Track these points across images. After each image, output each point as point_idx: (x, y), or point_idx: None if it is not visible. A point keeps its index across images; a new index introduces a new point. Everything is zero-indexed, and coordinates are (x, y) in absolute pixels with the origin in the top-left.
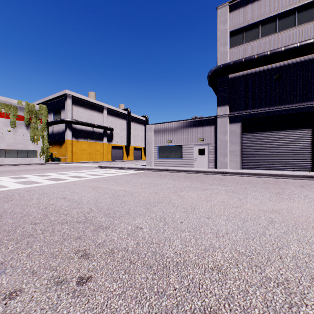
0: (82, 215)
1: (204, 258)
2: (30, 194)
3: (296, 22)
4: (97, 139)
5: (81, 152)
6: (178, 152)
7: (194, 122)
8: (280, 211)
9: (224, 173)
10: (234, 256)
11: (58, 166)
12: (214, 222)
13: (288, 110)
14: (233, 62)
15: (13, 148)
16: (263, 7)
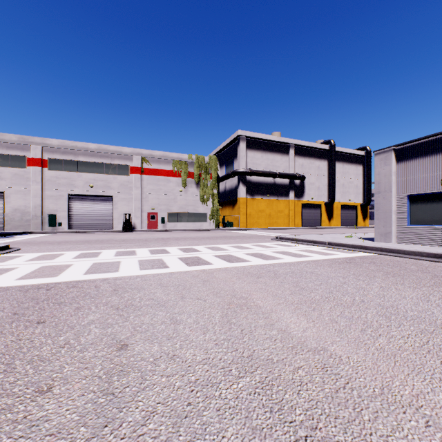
0: None
1: None
2: (104, 300)
3: None
4: (280, 195)
5: (258, 214)
6: None
7: None
8: None
9: None
10: None
11: (224, 234)
12: None
13: None
14: None
15: (184, 211)
16: None
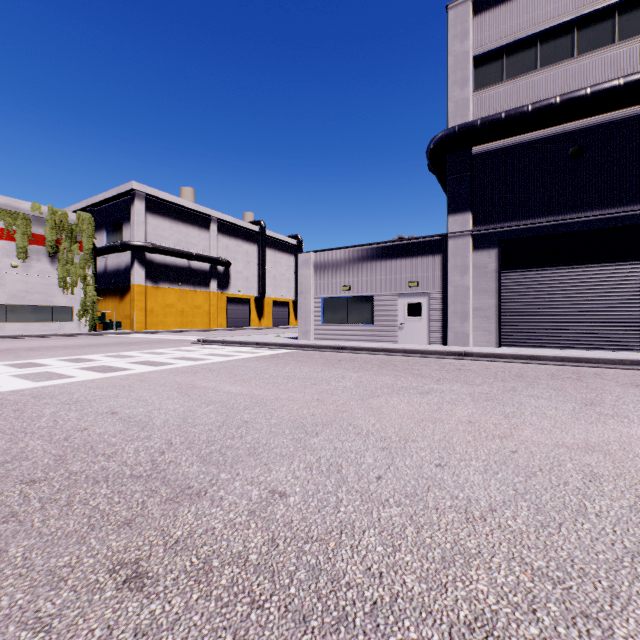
0: (146, 458)
1: (444, 588)
2: (39, 403)
3: (616, 35)
4: (198, 284)
5: (164, 310)
6: (366, 311)
7: (398, 248)
8: (606, 448)
9: (464, 355)
10: (521, 581)
11: (114, 340)
12: (457, 478)
13: (599, 222)
14: (481, 119)
15: (23, 302)
16: (545, 4)
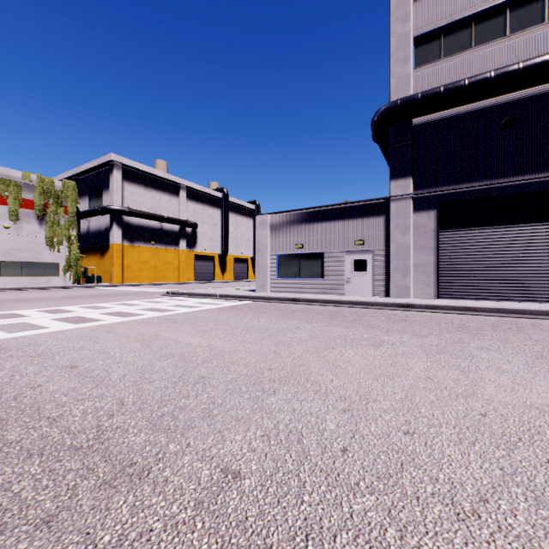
0: (91, 423)
1: None
2: (4, 355)
3: (546, 15)
4: (169, 243)
5: (140, 266)
6: (316, 267)
7: (345, 210)
8: None
9: (407, 306)
10: None
11: (94, 292)
12: (431, 450)
13: (530, 185)
14: (422, 93)
15: (15, 259)
16: None
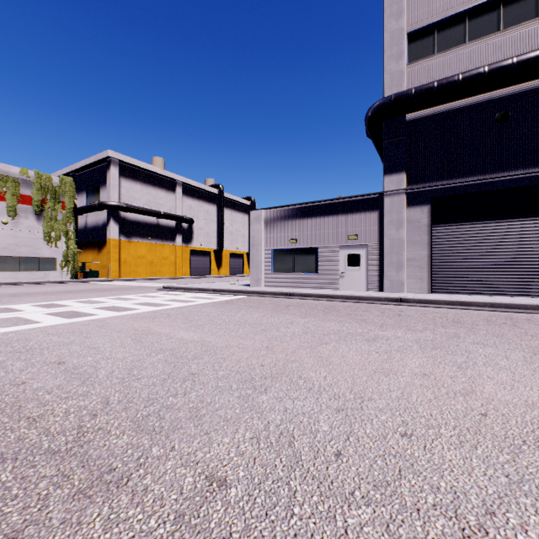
0: (73, 424)
1: None
2: None
3: None
4: (165, 238)
5: (136, 261)
6: (310, 261)
7: (339, 205)
8: None
9: (400, 301)
10: None
11: (90, 287)
12: (430, 454)
13: (524, 180)
14: (415, 88)
15: (13, 254)
16: None
